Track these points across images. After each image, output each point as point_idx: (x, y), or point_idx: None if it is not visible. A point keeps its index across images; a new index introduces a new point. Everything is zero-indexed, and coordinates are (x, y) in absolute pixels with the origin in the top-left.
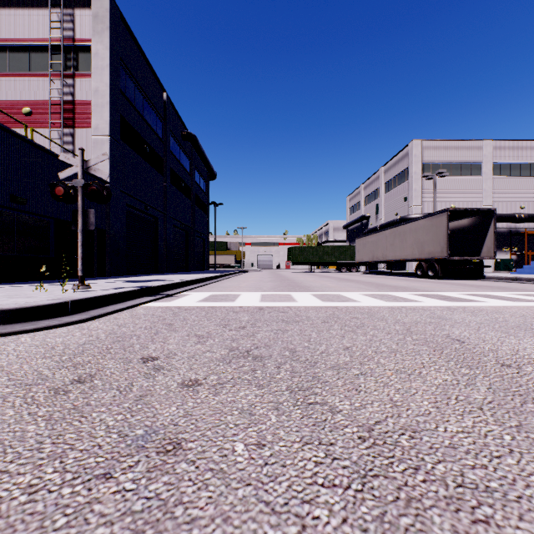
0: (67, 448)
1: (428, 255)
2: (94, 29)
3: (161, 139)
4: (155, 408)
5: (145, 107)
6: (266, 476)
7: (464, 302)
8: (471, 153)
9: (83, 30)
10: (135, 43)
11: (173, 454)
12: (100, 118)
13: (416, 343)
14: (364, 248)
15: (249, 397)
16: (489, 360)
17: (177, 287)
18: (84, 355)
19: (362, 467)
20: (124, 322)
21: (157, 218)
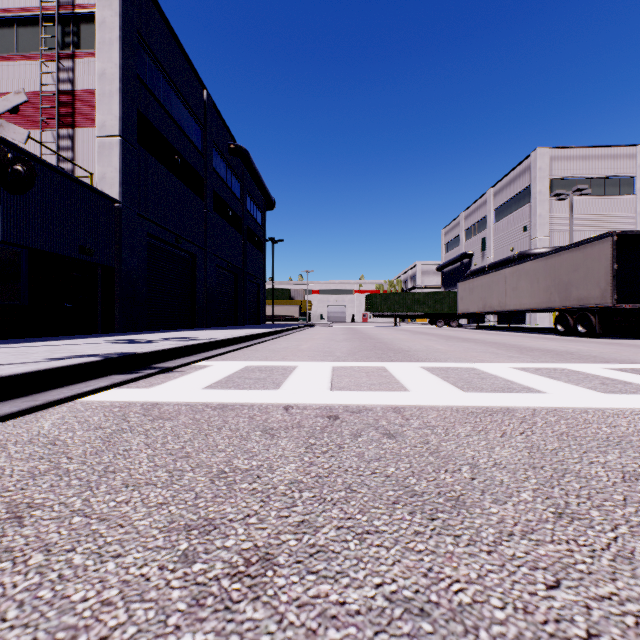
0: None
1: (577, 302)
2: None
3: (200, 151)
4: None
5: (177, 105)
6: None
7: None
8: (620, 164)
9: None
10: (161, 17)
11: None
12: (108, 113)
13: None
14: (470, 294)
15: None
16: None
17: (196, 351)
18: None
19: None
20: None
21: (194, 255)
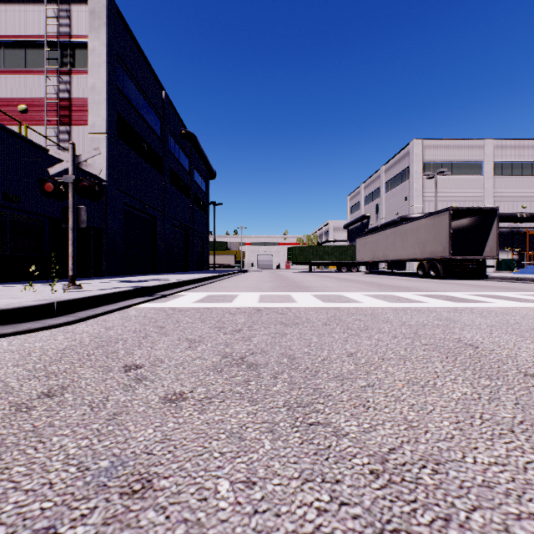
0: (9, 487)
1: (430, 255)
2: (91, 25)
3: (160, 138)
4: (128, 430)
5: (143, 105)
6: (255, 531)
7: (470, 303)
8: (473, 152)
9: (80, 26)
10: (133, 40)
11: (139, 496)
12: (97, 116)
13: (426, 348)
14: (364, 247)
15: (240, 416)
16: (509, 369)
17: (174, 287)
18: (61, 363)
19: (377, 517)
20: (113, 324)
21: (155, 217)
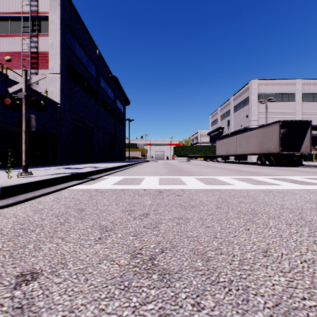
0: None
1: (265, 151)
2: (50, 5)
3: (95, 78)
4: None
5: (84, 57)
6: None
7: (314, 185)
8: (289, 87)
9: (44, 6)
10: (78, 16)
11: None
12: (54, 63)
13: None
14: (221, 146)
15: None
16: None
17: (101, 172)
18: None
19: None
20: (43, 207)
21: (92, 127)
